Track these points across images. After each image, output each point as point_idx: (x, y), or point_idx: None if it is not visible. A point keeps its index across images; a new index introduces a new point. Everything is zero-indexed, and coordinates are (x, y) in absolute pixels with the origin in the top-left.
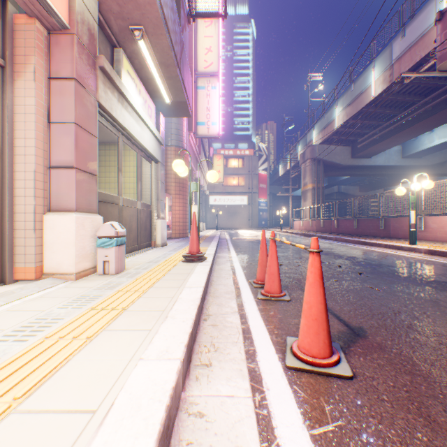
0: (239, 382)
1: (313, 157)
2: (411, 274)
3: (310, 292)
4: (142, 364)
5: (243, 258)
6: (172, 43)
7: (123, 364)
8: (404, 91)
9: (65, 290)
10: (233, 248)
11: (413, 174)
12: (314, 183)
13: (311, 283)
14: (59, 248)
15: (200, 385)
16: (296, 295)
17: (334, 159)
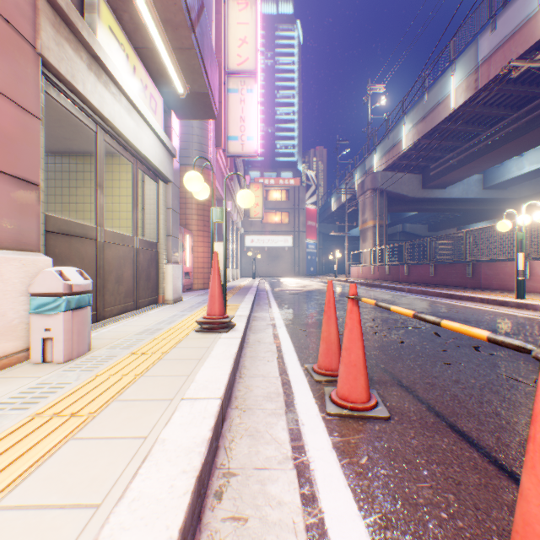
0: None
1: (374, 187)
2: None
3: None
4: None
5: (291, 319)
6: None
7: None
8: (492, 101)
9: None
10: (276, 303)
11: (495, 210)
12: (376, 219)
13: None
14: None
15: None
16: (395, 400)
17: (401, 190)
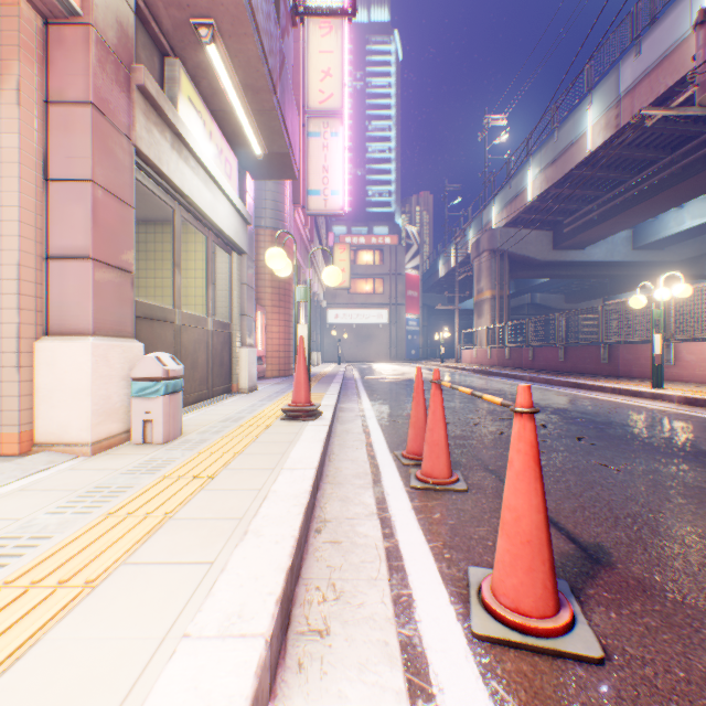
0: (383, 674)
1: (492, 248)
2: (665, 440)
3: (516, 489)
4: (185, 652)
5: (383, 411)
6: (265, 52)
7: (148, 650)
8: (638, 142)
9: (68, 476)
10: (366, 394)
11: (650, 276)
12: (495, 289)
13: (519, 473)
14: (62, 400)
15: (307, 682)
16: (477, 479)
17: (527, 251)
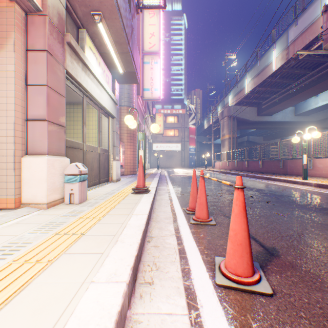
0: (177, 299)
1: (229, 115)
2: (307, 203)
3: (235, 221)
4: (92, 288)
5: (178, 190)
6: (124, 26)
7: (76, 287)
8: (296, 66)
9: (37, 217)
10: (170, 182)
11: (302, 128)
12: (230, 134)
13: (236, 214)
14: (34, 184)
15: (144, 303)
16: (220, 220)
17: (245, 116)
